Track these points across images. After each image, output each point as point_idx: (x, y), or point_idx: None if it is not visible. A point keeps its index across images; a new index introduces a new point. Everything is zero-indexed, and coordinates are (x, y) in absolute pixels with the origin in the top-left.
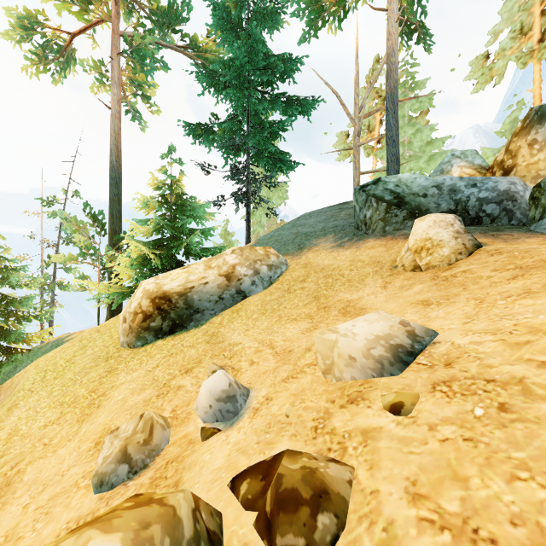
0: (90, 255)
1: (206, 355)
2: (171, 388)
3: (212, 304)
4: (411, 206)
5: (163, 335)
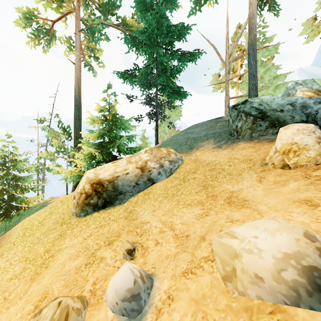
0: (62, 152)
1: (124, 230)
2: (96, 259)
3: (130, 188)
4: (272, 118)
5: (98, 209)
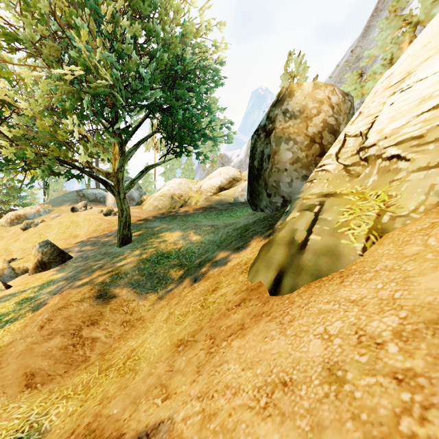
0: None
1: None
2: None
3: (32, 217)
4: (86, 197)
5: (18, 224)
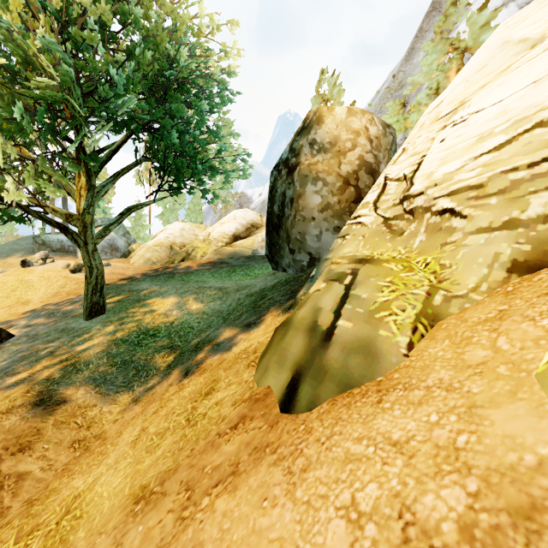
0: None
1: None
2: None
3: None
4: (48, 246)
5: None
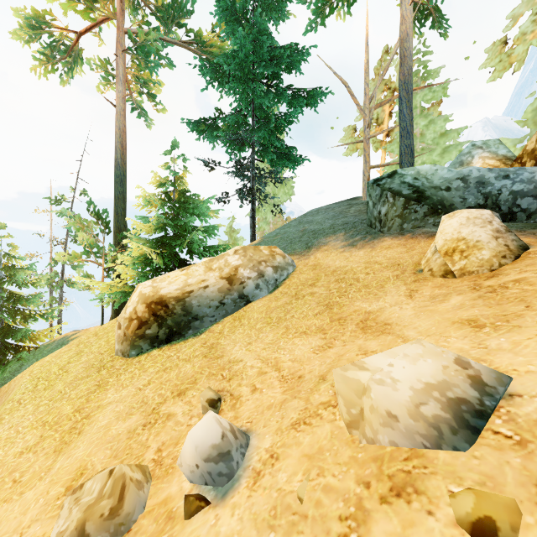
0: (94, 254)
1: (203, 373)
2: (160, 416)
3: (212, 310)
4: (433, 200)
5: (159, 344)
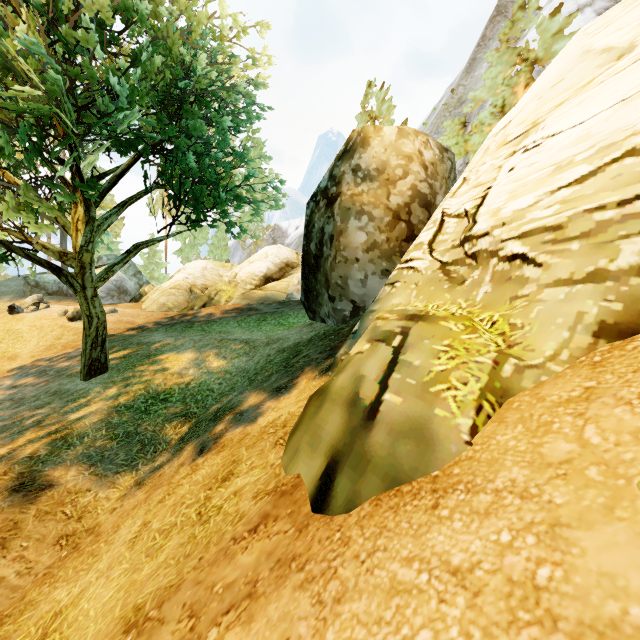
0: None
1: None
2: None
3: None
4: (42, 288)
5: None
